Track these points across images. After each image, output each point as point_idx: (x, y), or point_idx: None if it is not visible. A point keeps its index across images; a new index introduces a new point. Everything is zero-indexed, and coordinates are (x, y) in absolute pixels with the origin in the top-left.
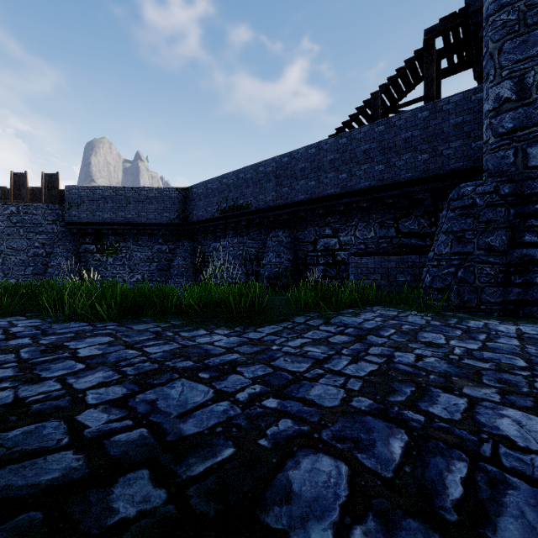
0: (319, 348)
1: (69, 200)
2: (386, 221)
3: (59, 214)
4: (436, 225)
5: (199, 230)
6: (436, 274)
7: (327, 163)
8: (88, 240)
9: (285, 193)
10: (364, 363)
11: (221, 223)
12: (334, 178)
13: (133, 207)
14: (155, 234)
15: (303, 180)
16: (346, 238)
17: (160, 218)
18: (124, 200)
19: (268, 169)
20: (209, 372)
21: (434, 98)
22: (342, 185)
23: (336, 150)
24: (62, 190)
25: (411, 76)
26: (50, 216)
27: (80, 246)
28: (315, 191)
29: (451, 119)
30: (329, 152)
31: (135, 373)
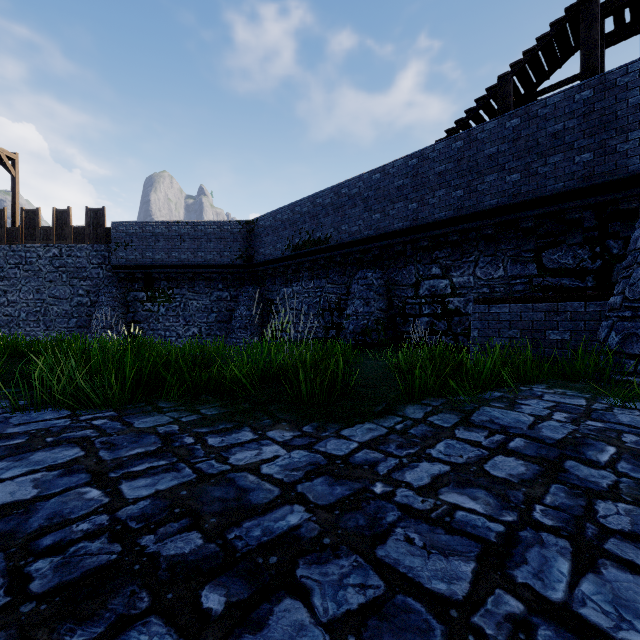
0: (474, 497)
1: (116, 239)
2: (522, 254)
3: (105, 256)
4: (603, 257)
5: (267, 273)
6: (631, 331)
7: (434, 177)
8: (137, 287)
9: (376, 221)
10: (618, 573)
11: (293, 262)
12: (444, 197)
13: (188, 245)
14: (215, 279)
15: (401, 202)
16: (462, 279)
17: (220, 258)
18: (178, 238)
19: (353, 190)
20: (229, 585)
21: (597, 73)
22: (456, 205)
23: (448, 157)
24: (108, 228)
25: (558, 48)
26: (95, 259)
27: (128, 294)
28: (417, 216)
29: (631, 97)
30: (437, 162)
31: (48, 588)
